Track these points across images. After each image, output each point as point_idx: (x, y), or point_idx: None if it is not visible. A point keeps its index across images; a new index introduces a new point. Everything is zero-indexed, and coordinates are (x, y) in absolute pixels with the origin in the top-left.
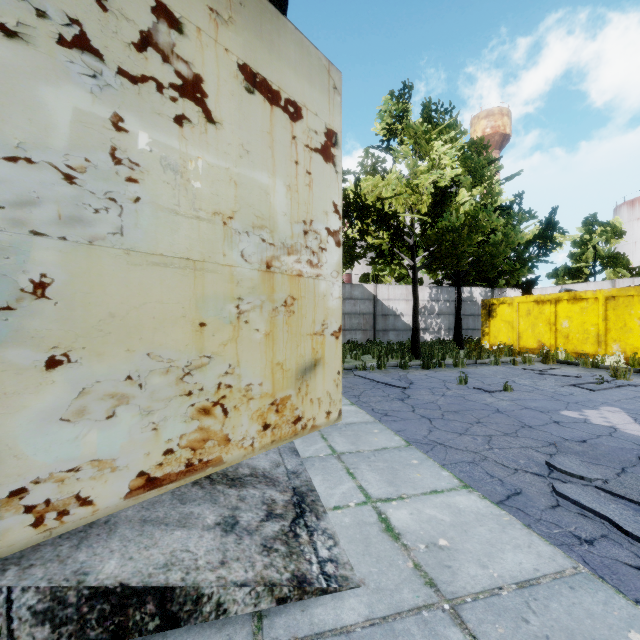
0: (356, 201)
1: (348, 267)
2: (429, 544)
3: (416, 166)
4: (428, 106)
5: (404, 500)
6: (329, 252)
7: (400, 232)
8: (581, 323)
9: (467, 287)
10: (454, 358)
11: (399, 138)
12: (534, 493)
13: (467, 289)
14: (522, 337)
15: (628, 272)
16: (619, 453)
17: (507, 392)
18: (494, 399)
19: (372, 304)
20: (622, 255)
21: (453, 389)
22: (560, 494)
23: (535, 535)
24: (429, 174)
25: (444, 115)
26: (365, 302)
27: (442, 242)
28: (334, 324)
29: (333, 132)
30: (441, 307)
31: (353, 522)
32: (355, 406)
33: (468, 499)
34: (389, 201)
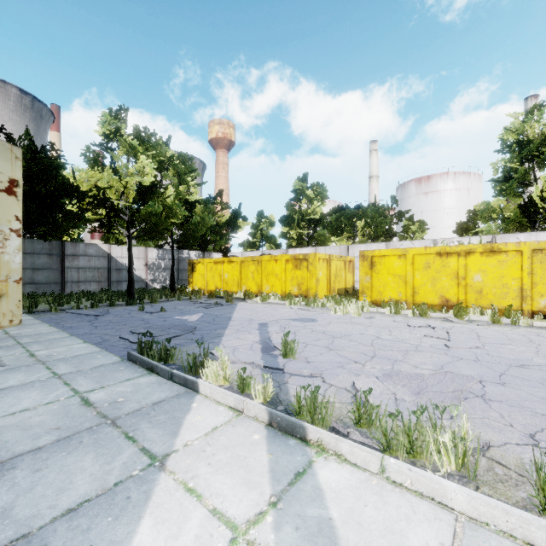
0: (72, 187)
1: (69, 233)
2: (48, 355)
3: (127, 168)
4: (136, 130)
5: (48, 349)
6: (12, 240)
7: (116, 211)
8: (232, 275)
9: (186, 250)
10: (151, 298)
11: (118, 143)
12: (114, 340)
13: (186, 251)
14: (208, 284)
15: (275, 246)
16: (169, 326)
17: (162, 312)
18: (149, 316)
19: (107, 260)
20: (274, 236)
21: (132, 314)
22: (120, 337)
23: (97, 347)
24: (133, 177)
25: (151, 137)
26: (100, 259)
27: (148, 222)
28: (16, 276)
29: (15, 180)
30: (166, 264)
31: (15, 357)
32: (51, 327)
33: (81, 345)
34: (103, 190)
